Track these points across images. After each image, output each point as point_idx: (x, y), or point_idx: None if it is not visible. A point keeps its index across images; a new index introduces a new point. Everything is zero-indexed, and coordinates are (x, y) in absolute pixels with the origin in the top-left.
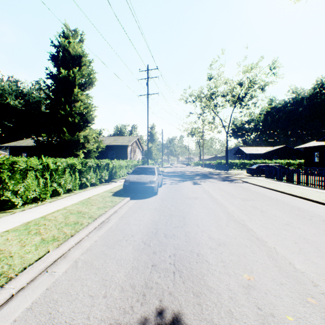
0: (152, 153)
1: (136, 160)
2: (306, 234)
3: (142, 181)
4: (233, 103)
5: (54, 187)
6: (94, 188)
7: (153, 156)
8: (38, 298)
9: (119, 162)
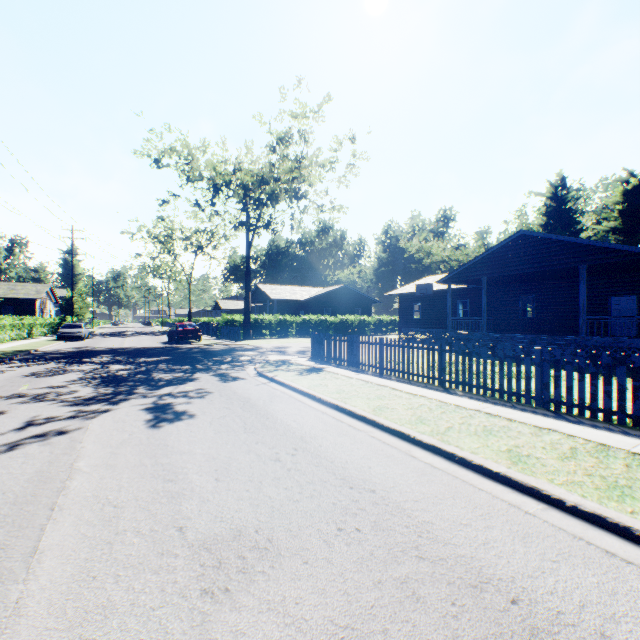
0: (75, 305)
1: (48, 317)
2: (142, 342)
3: (74, 332)
4: (194, 251)
5: (1, 337)
6: (23, 340)
7: (77, 311)
8: (56, 347)
9: (34, 320)
